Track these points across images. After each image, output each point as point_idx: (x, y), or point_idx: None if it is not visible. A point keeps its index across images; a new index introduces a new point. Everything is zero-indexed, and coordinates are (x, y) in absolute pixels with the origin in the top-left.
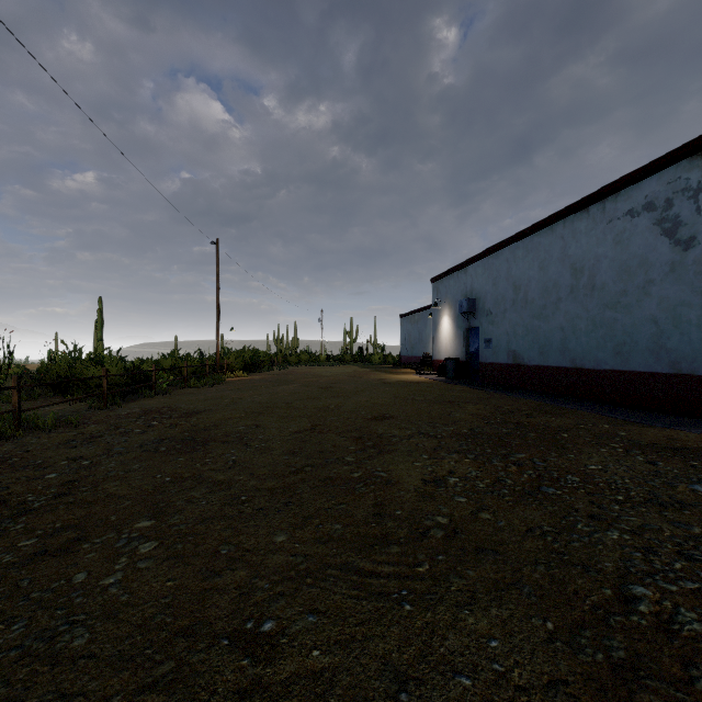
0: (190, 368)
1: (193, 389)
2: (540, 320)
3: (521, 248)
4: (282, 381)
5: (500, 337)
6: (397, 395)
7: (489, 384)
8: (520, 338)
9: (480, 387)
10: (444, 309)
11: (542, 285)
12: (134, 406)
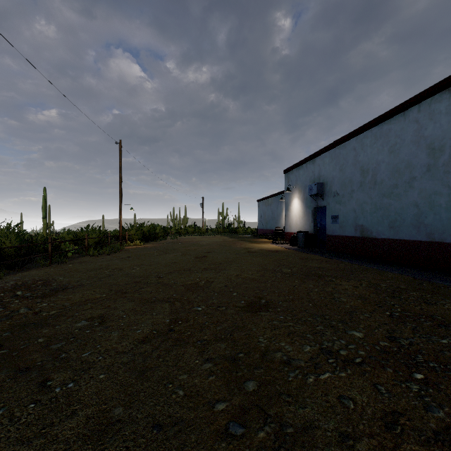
0: (94, 239)
1: (91, 257)
2: (390, 198)
3: (369, 136)
4: (167, 249)
5: (347, 214)
6: (265, 266)
7: (337, 253)
8: (368, 214)
9: (333, 257)
10: (295, 193)
11: (392, 167)
12: (15, 278)
